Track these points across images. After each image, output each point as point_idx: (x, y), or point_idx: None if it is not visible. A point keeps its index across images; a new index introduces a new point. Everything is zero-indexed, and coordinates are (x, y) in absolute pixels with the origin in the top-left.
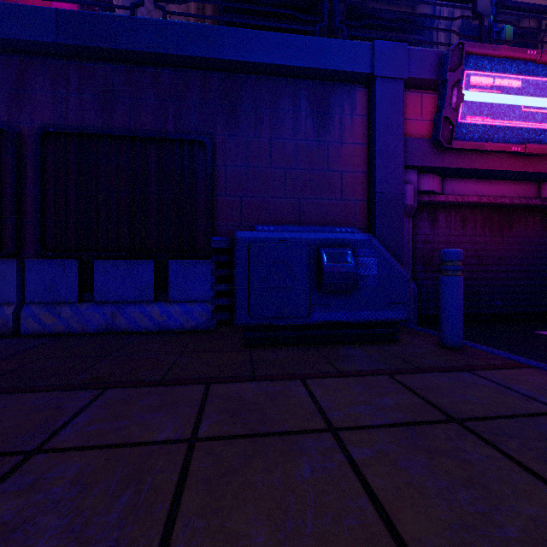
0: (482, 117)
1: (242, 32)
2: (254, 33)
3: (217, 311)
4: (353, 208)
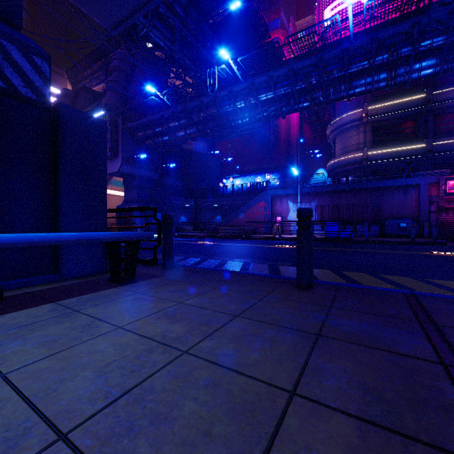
0: (453, 190)
1: (385, 181)
2: (387, 181)
3: (381, 232)
4: (414, 212)
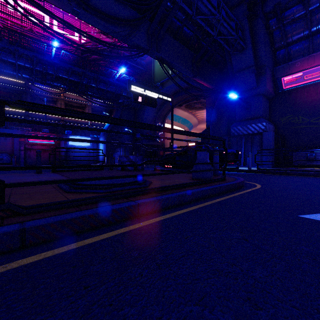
0: (32, 139)
1: None
2: None
3: None
4: (11, 150)
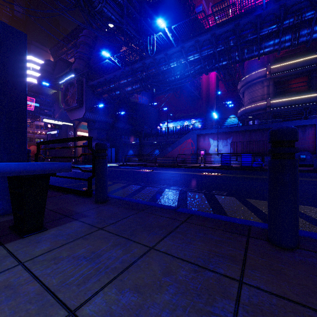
0: None
1: (286, 122)
2: (289, 122)
3: None
4: (311, 147)
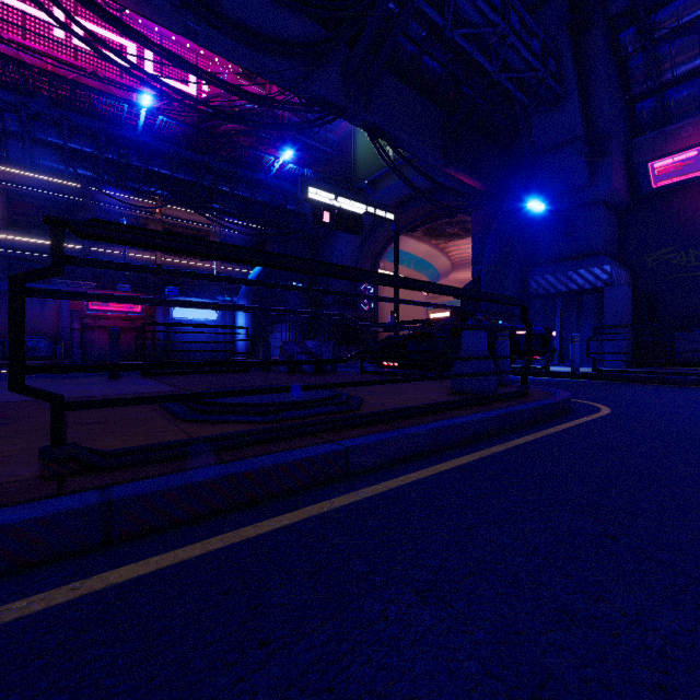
0: (97, 307)
1: None
2: None
3: (2, 354)
4: (55, 329)
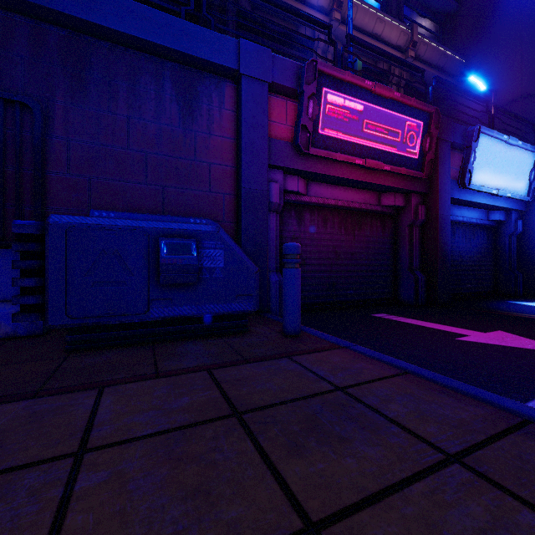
0: (333, 130)
1: None
2: None
3: (23, 312)
4: (222, 202)
